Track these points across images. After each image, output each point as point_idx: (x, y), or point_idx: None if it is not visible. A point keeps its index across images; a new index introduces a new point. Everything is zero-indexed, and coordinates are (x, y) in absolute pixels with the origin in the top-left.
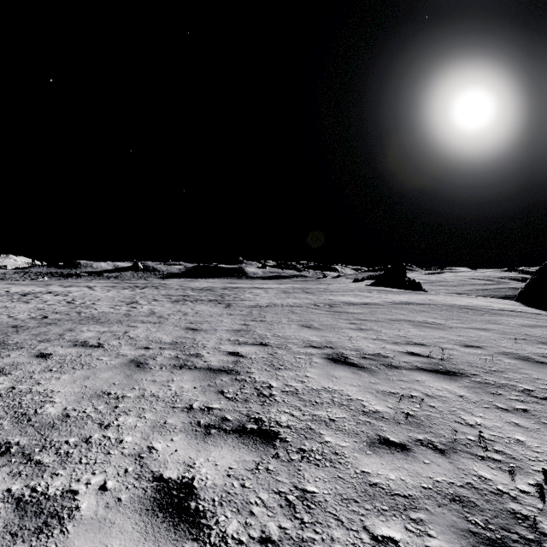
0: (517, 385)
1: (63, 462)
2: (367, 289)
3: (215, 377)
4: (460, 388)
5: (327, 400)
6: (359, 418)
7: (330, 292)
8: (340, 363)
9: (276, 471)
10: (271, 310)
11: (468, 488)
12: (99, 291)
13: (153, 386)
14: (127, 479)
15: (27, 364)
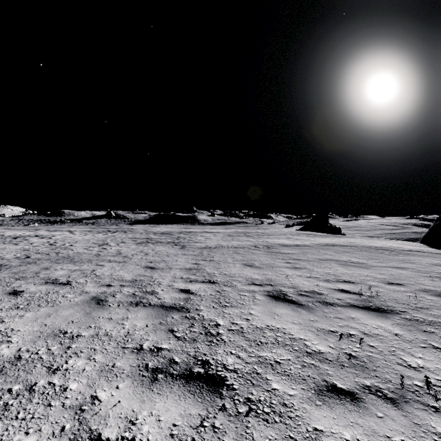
0: None
1: None
2: (297, 233)
3: (167, 314)
4: (393, 326)
5: (271, 339)
6: (304, 360)
7: (267, 236)
8: (280, 300)
9: (223, 429)
10: (218, 251)
11: None
12: (78, 235)
13: (108, 324)
14: (62, 440)
15: None
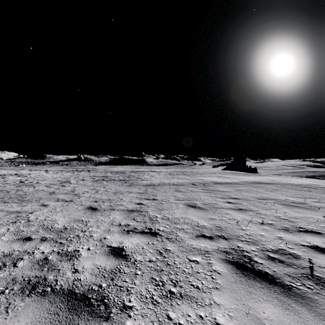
0: None
1: None
2: (223, 172)
3: None
4: None
5: None
6: None
7: (200, 174)
8: (250, 275)
9: None
10: (161, 189)
11: None
12: (50, 174)
13: None
14: None
15: None
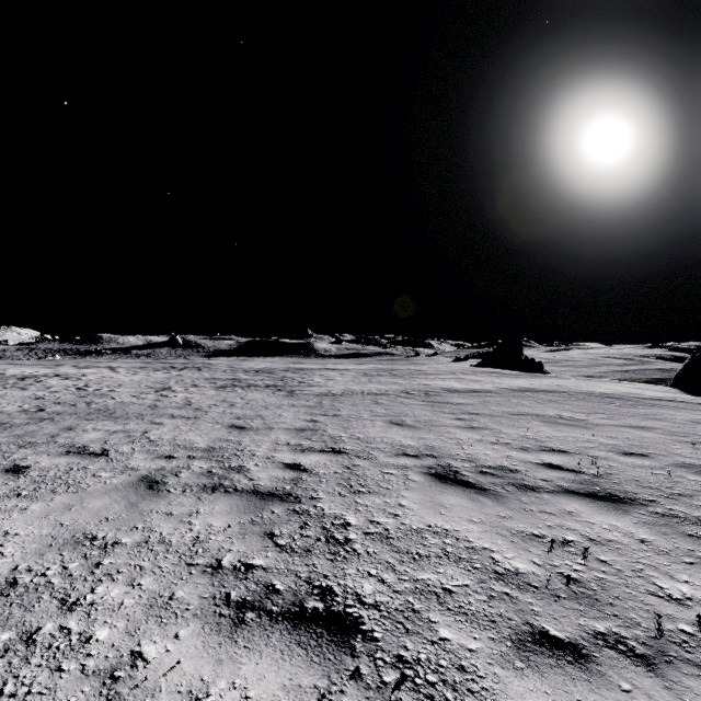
0: None
1: None
2: (473, 371)
3: (263, 507)
4: (637, 526)
5: (436, 550)
6: (491, 586)
7: (425, 375)
8: (449, 482)
9: None
10: (347, 400)
11: None
12: (123, 374)
13: (165, 524)
14: None
15: None
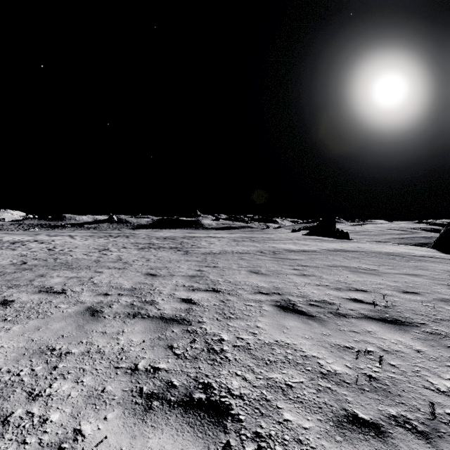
0: None
1: None
2: (303, 238)
3: (166, 328)
4: (414, 340)
5: (281, 357)
6: (318, 383)
7: (273, 241)
8: (289, 311)
9: None
10: (223, 257)
11: None
12: (78, 240)
13: (101, 339)
14: None
15: None
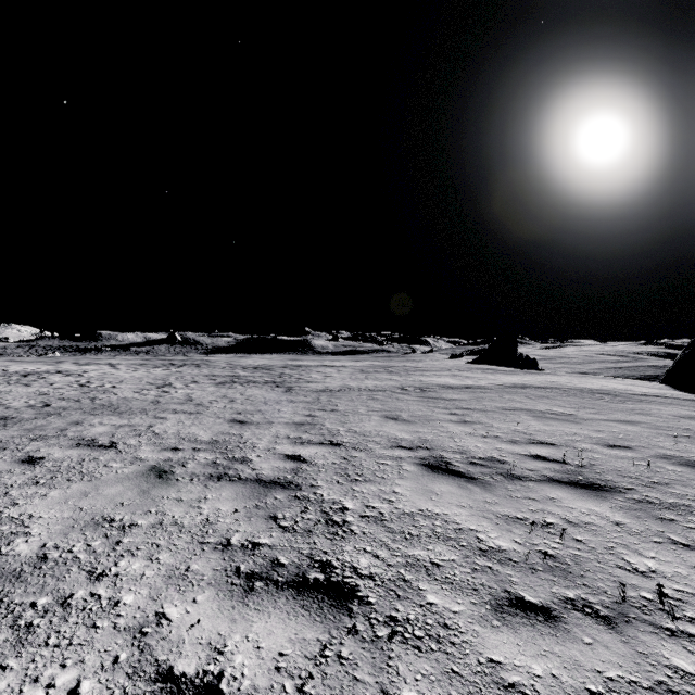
0: (693, 505)
1: (19, 644)
2: (468, 367)
3: (266, 493)
4: (613, 510)
5: (427, 531)
6: (475, 561)
7: (421, 372)
8: (441, 472)
9: (353, 660)
10: (345, 396)
11: (663, 693)
12: (123, 371)
13: (177, 508)
14: (115, 676)
15: (6, 473)
